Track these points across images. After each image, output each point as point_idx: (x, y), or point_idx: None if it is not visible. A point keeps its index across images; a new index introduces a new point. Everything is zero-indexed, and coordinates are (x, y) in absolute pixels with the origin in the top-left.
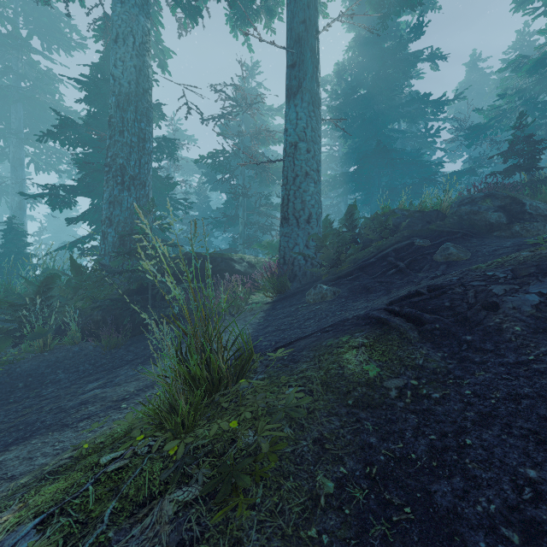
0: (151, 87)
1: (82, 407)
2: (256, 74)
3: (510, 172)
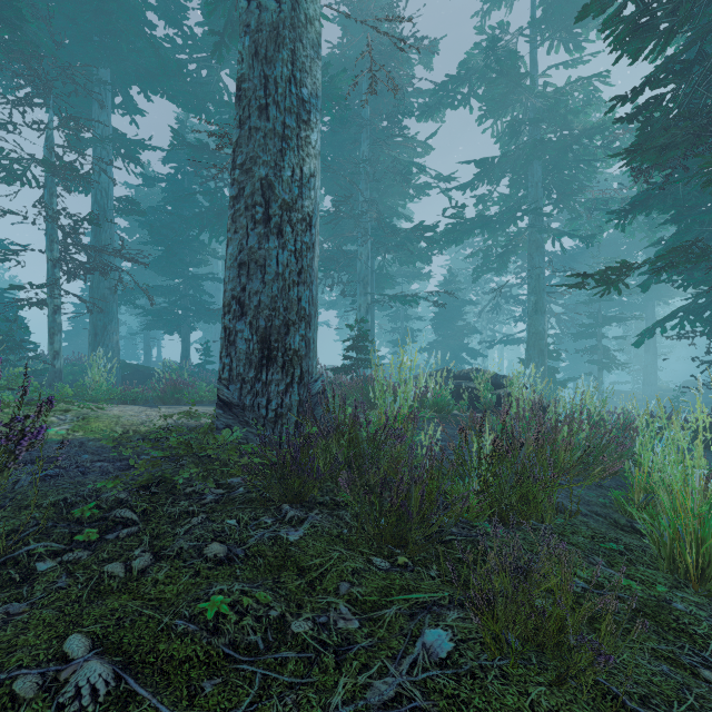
0: None
1: None
2: None
3: None
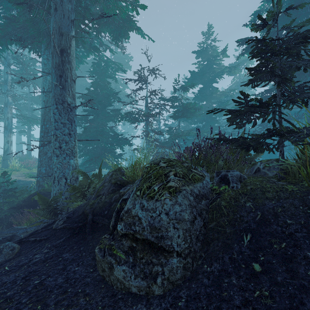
0: None
1: None
2: (210, 35)
3: (236, 116)
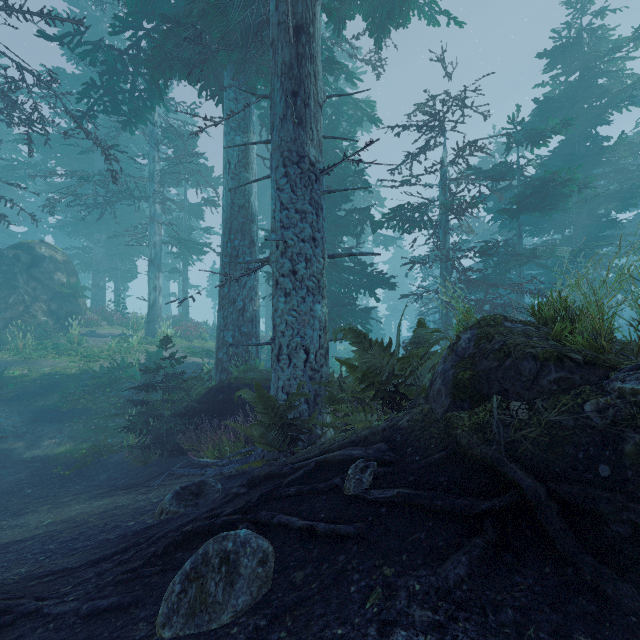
0: (249, 199)
1: (14, 517)
2: (590, 1)
3: None
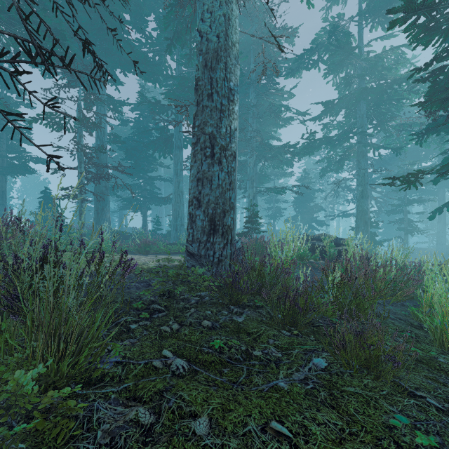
0: None
1: None
2: None
3: None
